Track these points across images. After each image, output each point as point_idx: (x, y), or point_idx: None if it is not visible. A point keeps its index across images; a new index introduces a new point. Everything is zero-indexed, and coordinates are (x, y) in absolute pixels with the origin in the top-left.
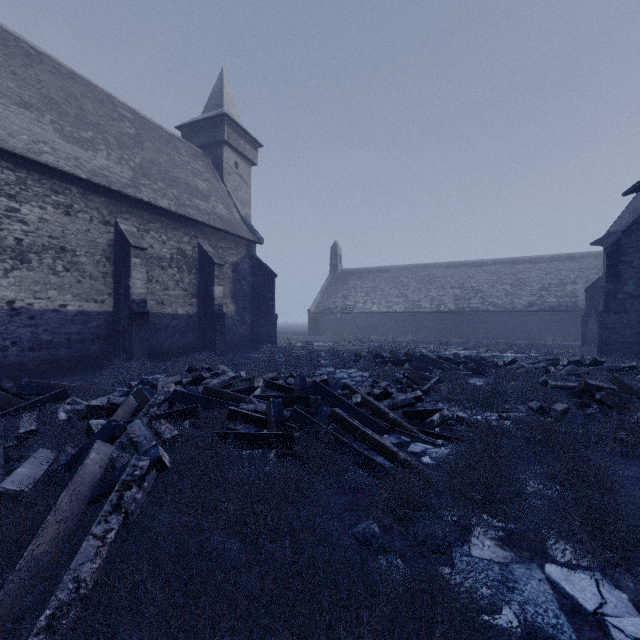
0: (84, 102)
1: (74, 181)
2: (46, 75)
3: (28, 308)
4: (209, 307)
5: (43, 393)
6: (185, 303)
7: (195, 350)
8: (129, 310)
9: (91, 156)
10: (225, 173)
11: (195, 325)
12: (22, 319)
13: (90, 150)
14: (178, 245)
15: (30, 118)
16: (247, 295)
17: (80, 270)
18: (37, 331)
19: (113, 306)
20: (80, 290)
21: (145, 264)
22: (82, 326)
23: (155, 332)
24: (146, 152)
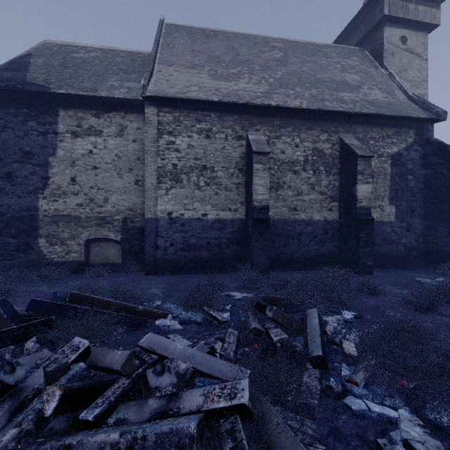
0: (240, 49)
1: (213, 108)
2: (216, 43)
3: (180, 217)
4: (351, 211)
5: (55, 314)
6: (322, 208)
7: (335, 261)
8: (251, 217)
9: (233, 85)
10: (386, 56)
11: (335, 232)
12: (177, 226)
13: (234, 81)
14: (313, 145)
15: (193, 73)
16: (416, 193)
17: (217, 183)
18: (186, 235)
19: (245, 214)
20: (217, 201)
21: (267, 169)
22: (219, 232)
23: (287, 239)
24: (289, 67)
